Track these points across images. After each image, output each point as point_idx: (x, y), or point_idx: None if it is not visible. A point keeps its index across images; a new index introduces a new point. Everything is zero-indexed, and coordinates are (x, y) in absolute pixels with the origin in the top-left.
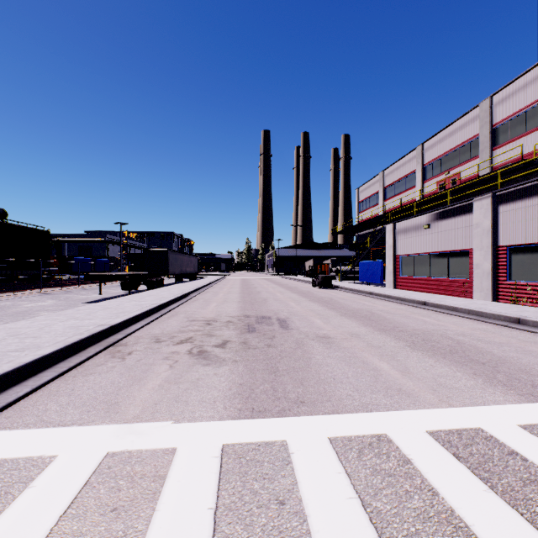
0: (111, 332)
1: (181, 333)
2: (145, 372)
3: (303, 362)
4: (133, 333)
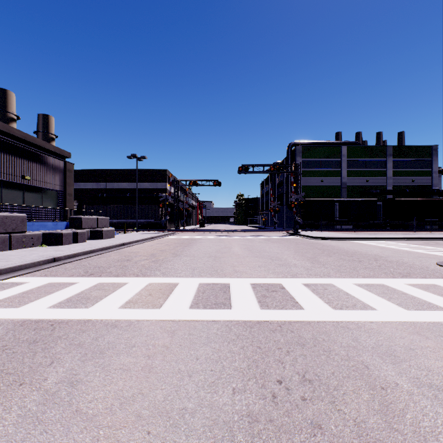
0: (420, 239)
1: (440, 242)
2: (407, 242)
3: (441, 245)
4: (427, 240)
